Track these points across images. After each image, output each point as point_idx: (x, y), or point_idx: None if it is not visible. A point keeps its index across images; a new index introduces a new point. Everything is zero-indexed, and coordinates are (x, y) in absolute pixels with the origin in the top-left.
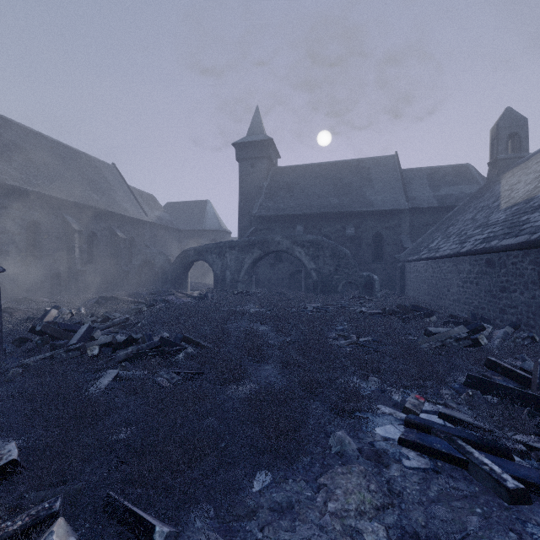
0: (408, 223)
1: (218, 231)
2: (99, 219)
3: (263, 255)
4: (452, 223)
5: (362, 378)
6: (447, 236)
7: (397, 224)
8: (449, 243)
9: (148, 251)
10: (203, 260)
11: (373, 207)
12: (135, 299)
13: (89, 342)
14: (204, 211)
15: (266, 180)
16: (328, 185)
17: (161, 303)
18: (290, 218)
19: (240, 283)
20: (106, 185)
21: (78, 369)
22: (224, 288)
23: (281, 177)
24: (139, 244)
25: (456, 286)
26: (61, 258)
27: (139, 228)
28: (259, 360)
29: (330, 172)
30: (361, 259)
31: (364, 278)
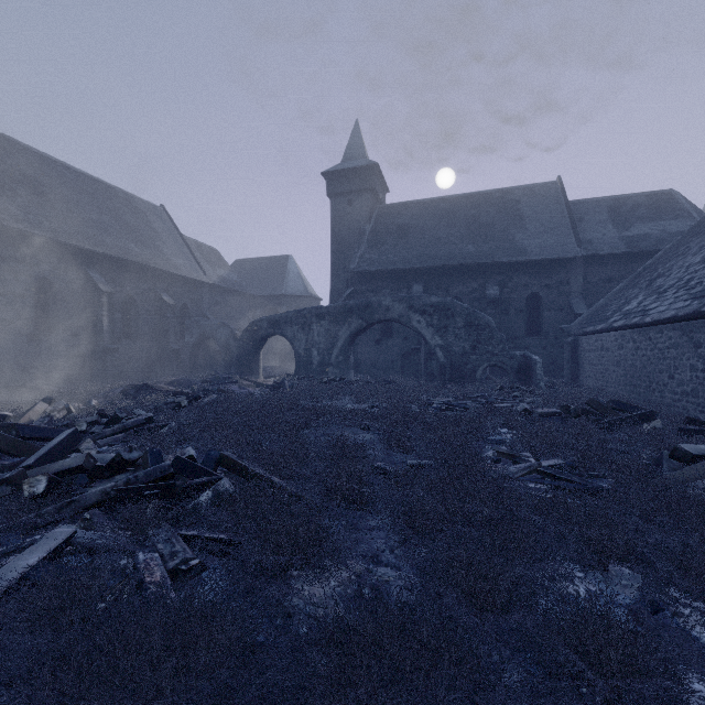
0: (581, 278)
1: (303, 297)
2: (139, 279)
3: (365, 326)
4: (659, 273)
5: (590, 565)
6: (657, 292)
7: (564, 279)
8: (666, 300)
9: (207, 322)
10: (280, 334)
11: (527, 255)
12: (178, 389)
13: (44, 466)
14: (285, 270)
15: (369, 223)
16: (459, 226)
17: (212, 394)
18: (404, 274)
19: (332, 367)
20: (151, 232)
21: (3, 523)
22: (309, 373)
23: (390, 218)
24: (195, 313)
25: (690, 369)
26: (84, 331)
27: (195, 291)
28: (359, 509)
29: (461, 209)
30: (508, 332)
31: (517, 358)
